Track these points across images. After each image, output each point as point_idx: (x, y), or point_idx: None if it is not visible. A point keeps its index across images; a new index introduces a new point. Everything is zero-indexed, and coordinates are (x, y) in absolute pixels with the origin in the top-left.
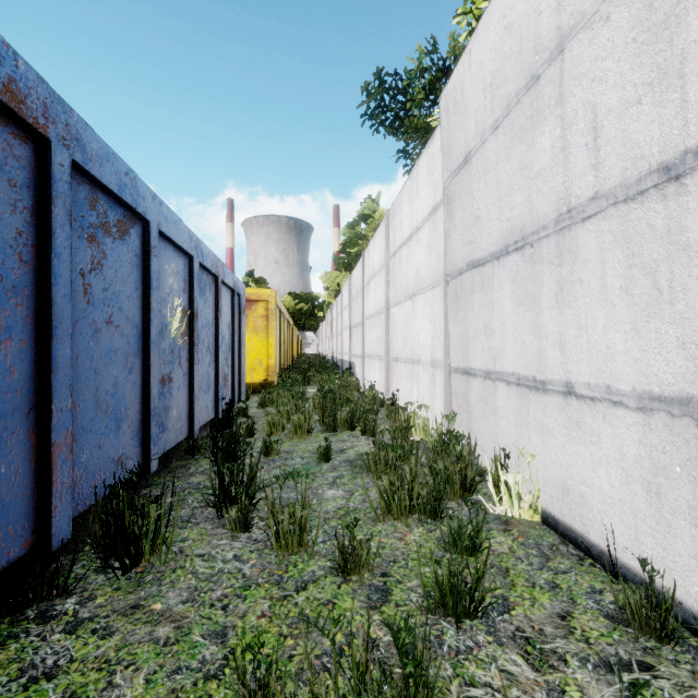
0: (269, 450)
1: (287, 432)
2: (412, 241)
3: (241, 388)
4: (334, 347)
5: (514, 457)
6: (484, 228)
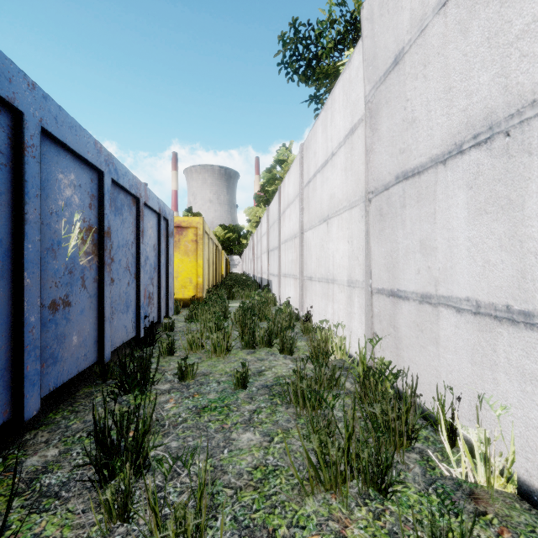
0: (185, 374)
1: (207, 349)
2: (327, 167)
3: (168, 305)
4: (255, 267)
5: (467, 400)
6: (423, 130)
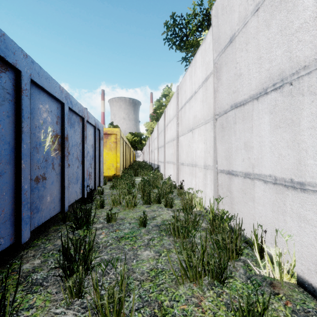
0: (110, 219)
1: (123, 204)
2: (192, 100)
3: (100, 179)
4: (150, 157)
5: (270, 232)
6: (245, 80)
